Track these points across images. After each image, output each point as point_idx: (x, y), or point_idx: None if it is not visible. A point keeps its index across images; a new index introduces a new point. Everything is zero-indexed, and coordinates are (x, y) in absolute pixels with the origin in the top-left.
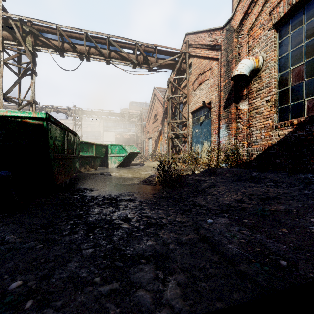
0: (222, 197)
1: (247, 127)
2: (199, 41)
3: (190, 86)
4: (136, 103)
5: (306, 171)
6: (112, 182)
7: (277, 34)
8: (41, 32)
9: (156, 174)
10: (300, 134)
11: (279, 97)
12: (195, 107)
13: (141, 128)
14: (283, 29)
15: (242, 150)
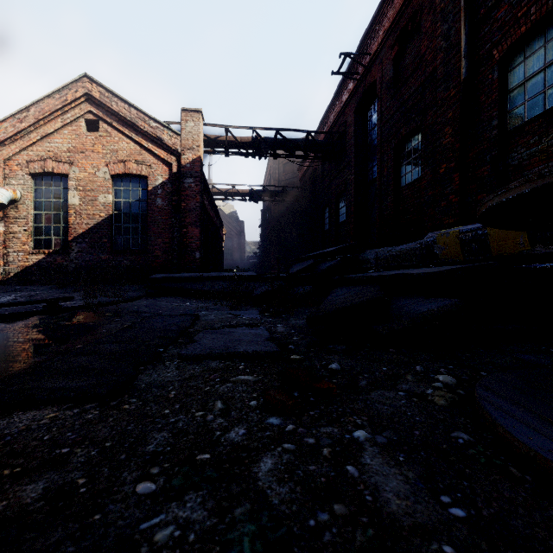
0: (1, 300)
1: (3, 247)
2: None
3: None
4: None
5: (53, 284)
6: None
7: (33, 181)
8: None
9: None
10: (50, 260)
11: (35, 230)
12: None
13: None
14: (38, 180)
15: (1, 269)
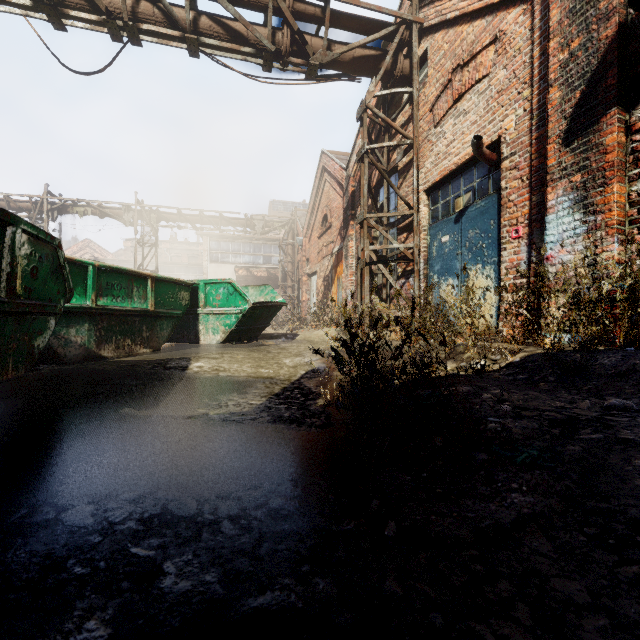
0: None
1: None
2: None
3: (421, 116)
4: (283, 205)
5: None
6: (159, 404)
7: None
8: None
9: (329, 368)
10: None
11: None
12: (438, 172)
13: (293, 253)
14: None
15: None
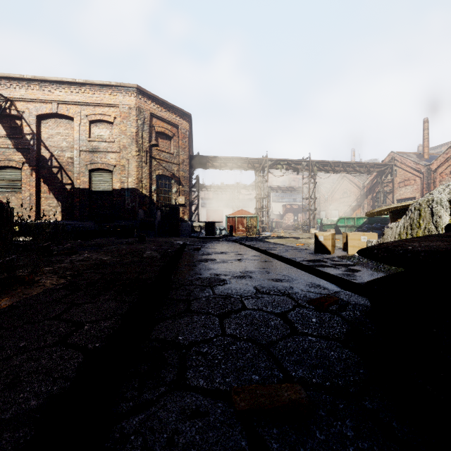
0: None
1: None
2: (406, 162)
3: (395, 183)
4: None
5: None
6: None
7: None
8: (321, 164)
9: None
10: None
11: None
12: (400, 197)
13: None
14: None
15: None
